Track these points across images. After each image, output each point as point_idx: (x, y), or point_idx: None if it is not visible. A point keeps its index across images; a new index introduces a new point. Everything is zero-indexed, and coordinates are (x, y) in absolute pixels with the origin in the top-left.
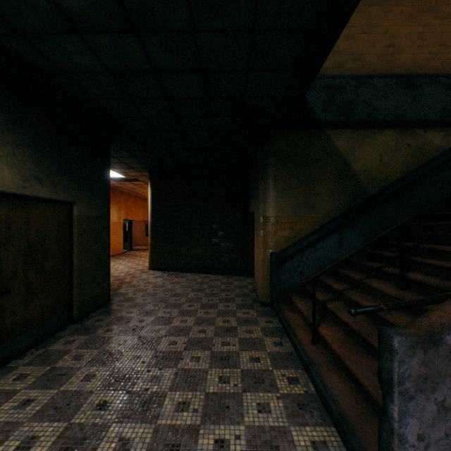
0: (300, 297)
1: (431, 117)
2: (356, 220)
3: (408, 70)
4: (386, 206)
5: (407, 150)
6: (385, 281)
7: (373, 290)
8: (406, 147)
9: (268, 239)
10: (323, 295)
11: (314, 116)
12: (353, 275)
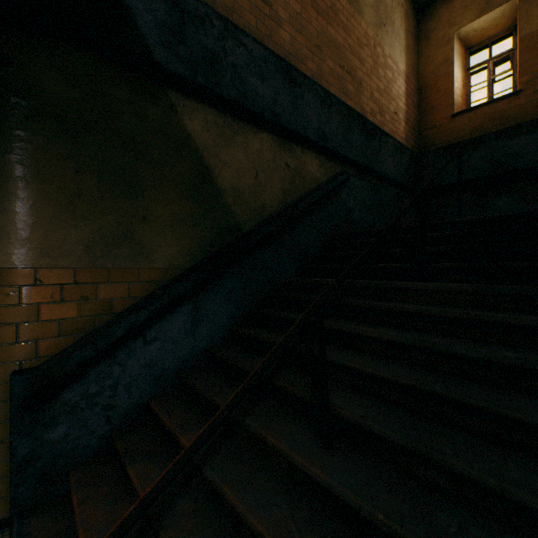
0: (100, 483)
1: (310, 134)
2: (223, 275)
3: (287, 56)
4: (264, 253)
5: (286, 172)
6: (283, 411)
7: (267, 448)
8: (286, 167)
9: (6, 332)
10: (157, 475)
11: (143, 46)
12: (223, 402)
